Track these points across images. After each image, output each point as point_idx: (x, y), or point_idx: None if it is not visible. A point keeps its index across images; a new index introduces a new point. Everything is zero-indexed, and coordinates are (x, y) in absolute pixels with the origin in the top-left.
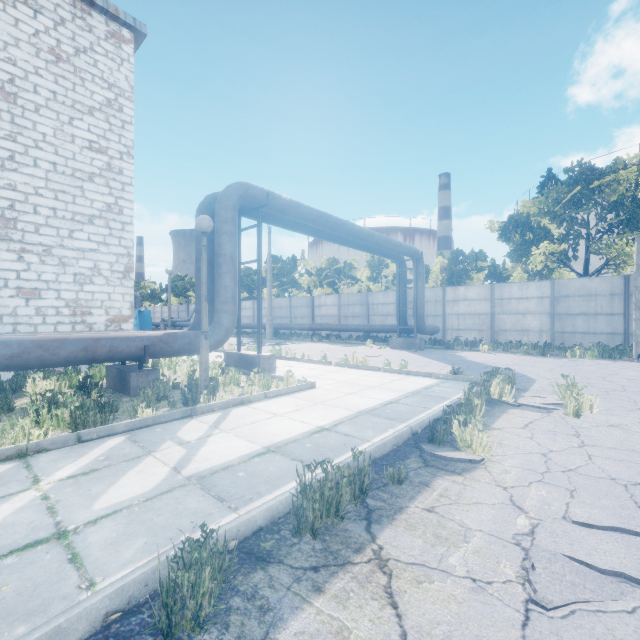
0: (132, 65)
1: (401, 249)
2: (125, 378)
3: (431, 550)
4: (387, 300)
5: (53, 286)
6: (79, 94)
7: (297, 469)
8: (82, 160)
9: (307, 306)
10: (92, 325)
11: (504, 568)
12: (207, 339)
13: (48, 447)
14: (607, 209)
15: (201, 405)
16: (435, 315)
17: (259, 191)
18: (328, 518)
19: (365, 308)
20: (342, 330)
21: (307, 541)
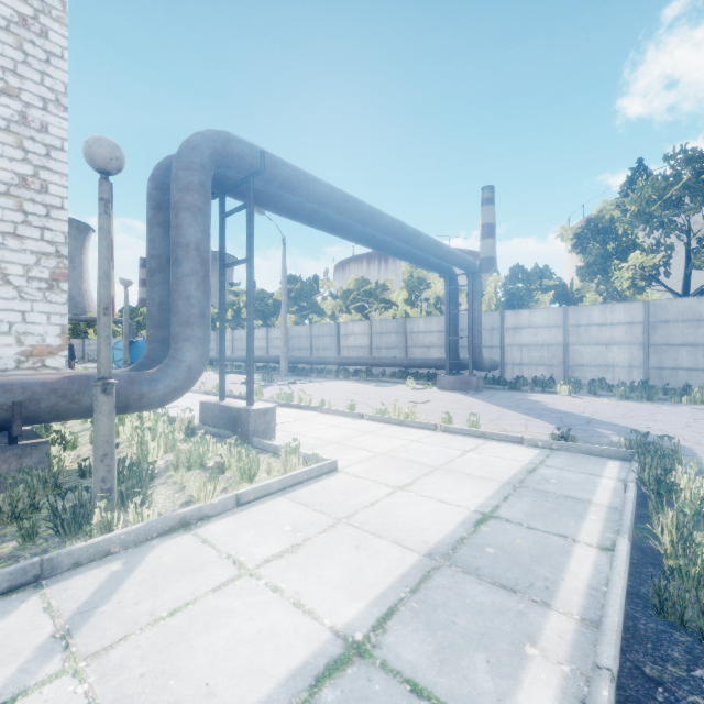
0: None
1: (454, 258)
2: None
3: None
4: (430, 328)
5: None
6: None
7: None
8: None
9: (331, 335)
10: None
11: None
12: (109, 393)
13: None
14: None
15: (73, 547)
16: (491, 346)
17: (248, 147)
18: None
19: (402, 338)
20: (374, 365)
21: None
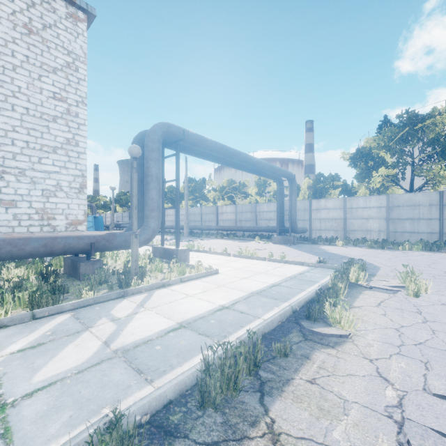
0: (85, 38)
1: (280, 172)
2: (76, 267)
3: (316, 423)
4: (270, 209)
5: (26, 198)
6: (46, 58)
7: (202, 349)
8: (48, 106)
9: (213, 213)
10: (55, 227)
11: (382, 443)
12: (137, 238)
13: (8, 324)
14: (427, 144)
15: (131, 288)
16: (304, 219)
17: (177, 129)
18: (228, 390)
19: (254, 214)
20: (238, 230)
21: (209, 414)
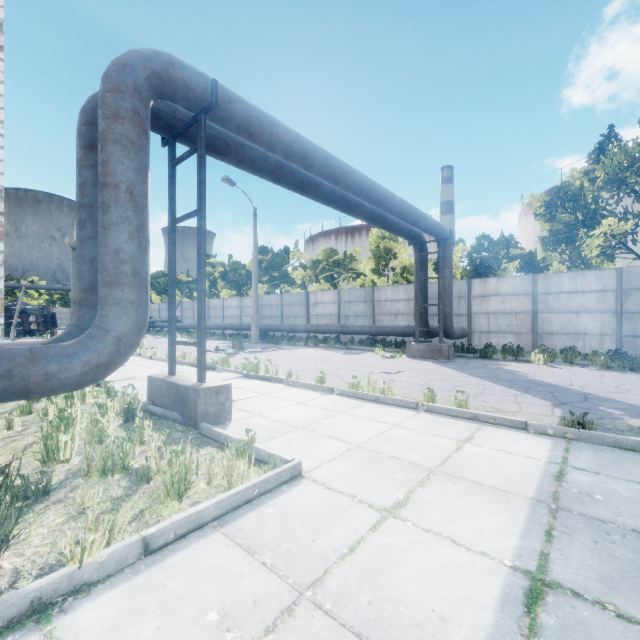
0: None
1: (426, 223)
2: None
3: None
4: (397, 296)
5: None
6: None
7: None
8: None
9: (301, 304)
10: None
11: None
12: None
13: None
14: None
15: None
16: (458, 314)
17: (197, 75)
18: None
19: (370, 306)
20: (343, 332)
21: None
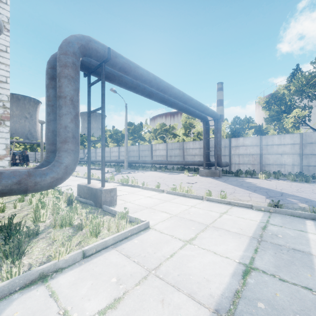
0: None
1: (208, 111)
2: None
3: None
4: (195, 146)
5: None
6: None
7: None
8: None
9: (148, 150)
10: None
11: None
12: None
13: None
14: None
15: None
16: (224, 155)
17: (101, 46)
18: None
19: (182, 151)
20: (168, 164)
21: None
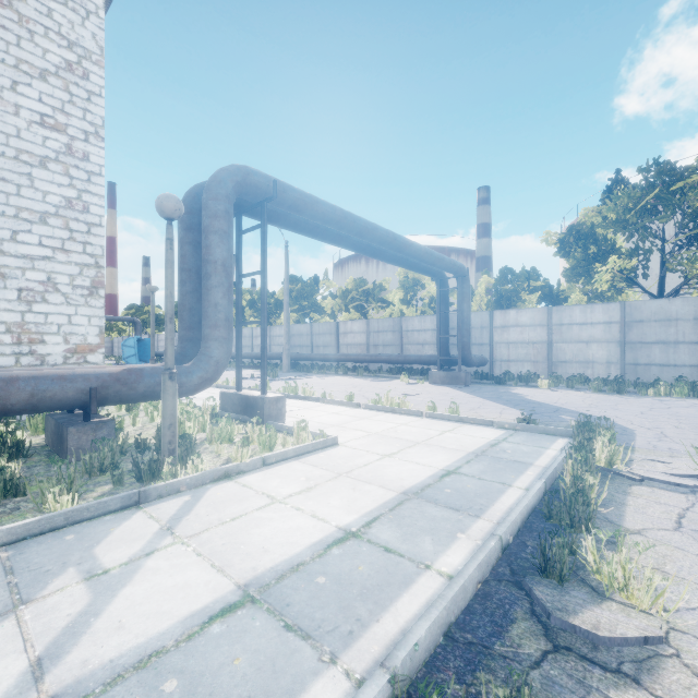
0: (102, 20)
1: (444, 263)
2: (62, 435)
3: None
4: (424, 326)
5: None
6: (26, 51)
7: None
8: (30, 139)
9: (331, 333)
10: (45, 357)
11: None
12: (173, 380)
13: None
14: (691, 216)
15: (157, 484)
16: (481, 344)
17: (263, 178)
18: None
19: (398, 335)
20: (371, 361)
21: None
